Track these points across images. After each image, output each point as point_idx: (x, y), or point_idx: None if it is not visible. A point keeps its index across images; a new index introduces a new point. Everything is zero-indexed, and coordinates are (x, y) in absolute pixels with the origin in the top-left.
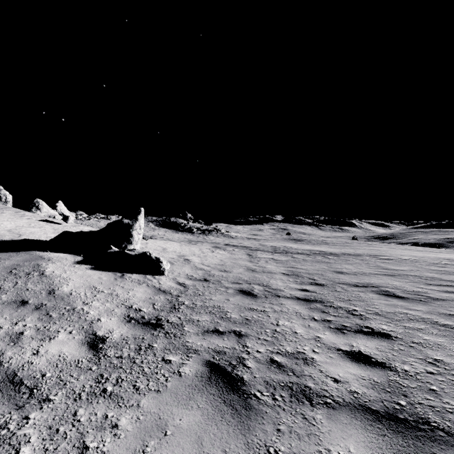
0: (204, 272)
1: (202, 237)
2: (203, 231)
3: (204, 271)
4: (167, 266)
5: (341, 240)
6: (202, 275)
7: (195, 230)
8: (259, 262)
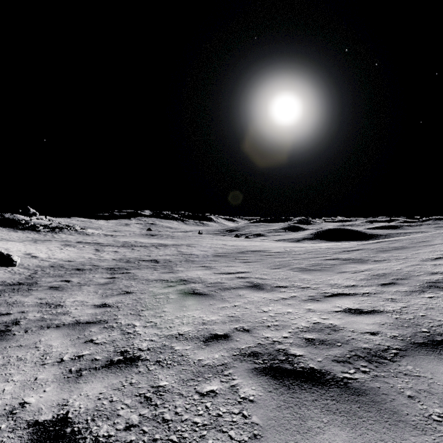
0: (51, 263)
1: (51, 236)
2: (53, 229)
3: (51, 262)
4: (18, 260)
5: (187, 234)
6: (49, 265)
7: (41, 228)
8: (102, 254)
